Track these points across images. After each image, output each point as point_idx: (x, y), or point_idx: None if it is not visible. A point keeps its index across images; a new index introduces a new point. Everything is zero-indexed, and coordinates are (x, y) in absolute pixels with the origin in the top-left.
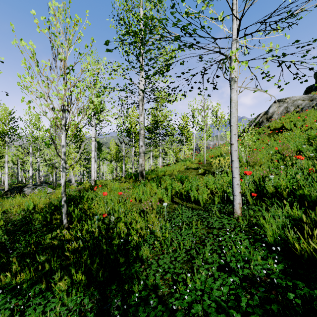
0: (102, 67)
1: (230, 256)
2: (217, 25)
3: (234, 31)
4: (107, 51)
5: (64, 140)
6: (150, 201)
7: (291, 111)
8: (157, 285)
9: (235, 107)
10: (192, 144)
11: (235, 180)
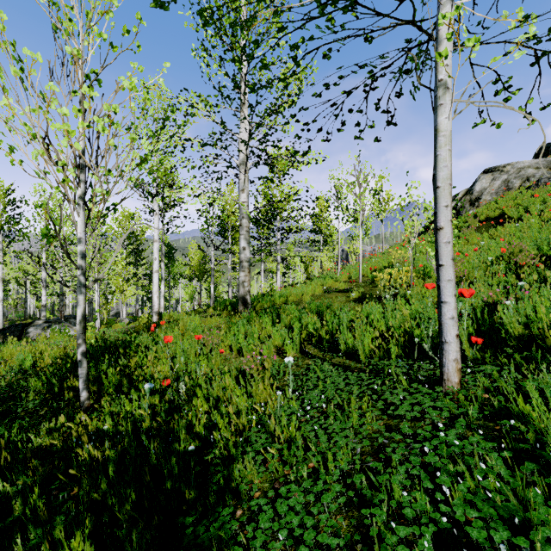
0: (161, 81)
1: (461, 503)
2: None
3: None
4: (155, 7)
5: (82, 228)
6: (259, 353)
7: (515, 188)
8: None
9: (446, 145)
10: (335, 248)
11: (447, 309)
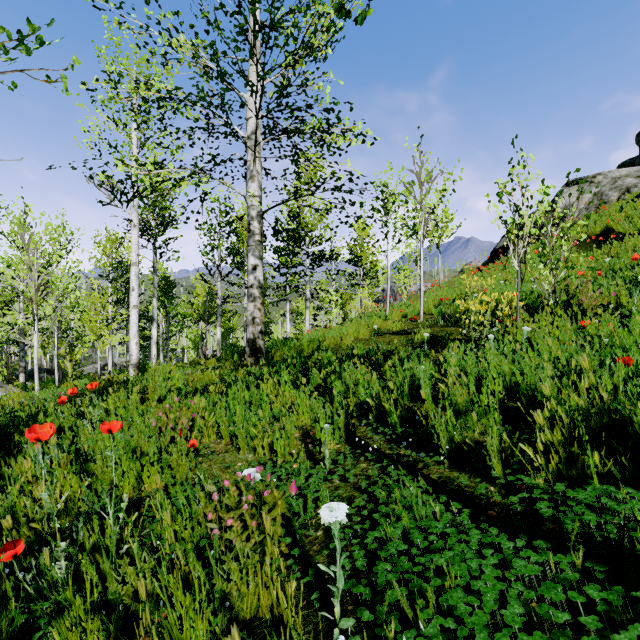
0: None
1: None
2: None
3: None
4: None
5: None
6: (267, 445)
7: (612, 202)
8: None
9: None
10: (380, 281)
11: None
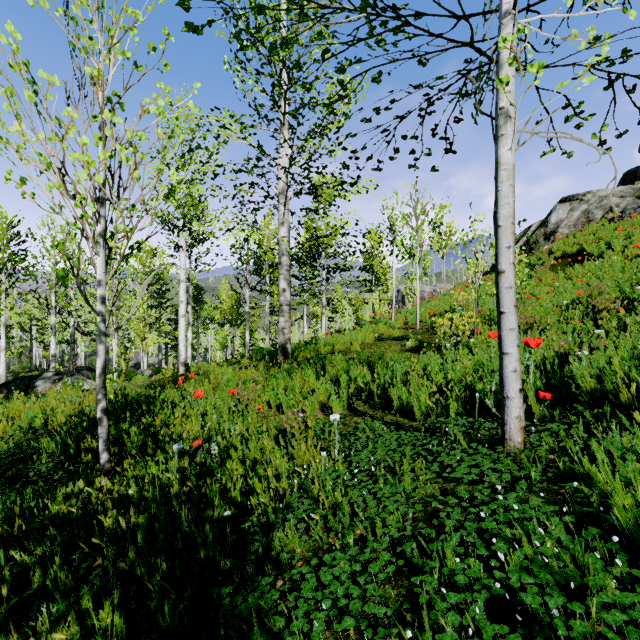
0: (190, 103)
1: (517, 569)
2: None
3: None
4: (188, 31)
5: (102, 269)
6: (301, 410)
7: (597, 220)
8: None
9: (508, 180)
10: (389, 289)
11: (509, 361)
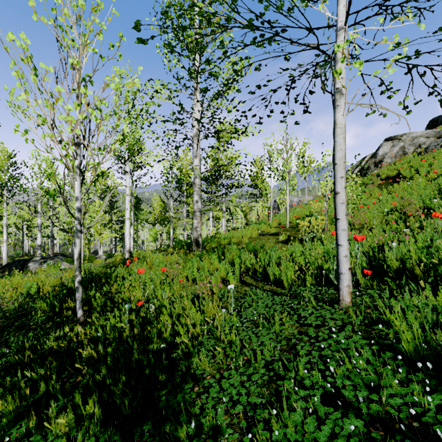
0: (136, 80)
1: (341, 377)
2: (313, 7)
3: (339, 15)
4: (138, 42)
5: (79, 189)
6: (208, 282)
7: (410, 153)
8: (219, 424)
9: (341, 134)
10: (268, 200)
11: (342, 250)
